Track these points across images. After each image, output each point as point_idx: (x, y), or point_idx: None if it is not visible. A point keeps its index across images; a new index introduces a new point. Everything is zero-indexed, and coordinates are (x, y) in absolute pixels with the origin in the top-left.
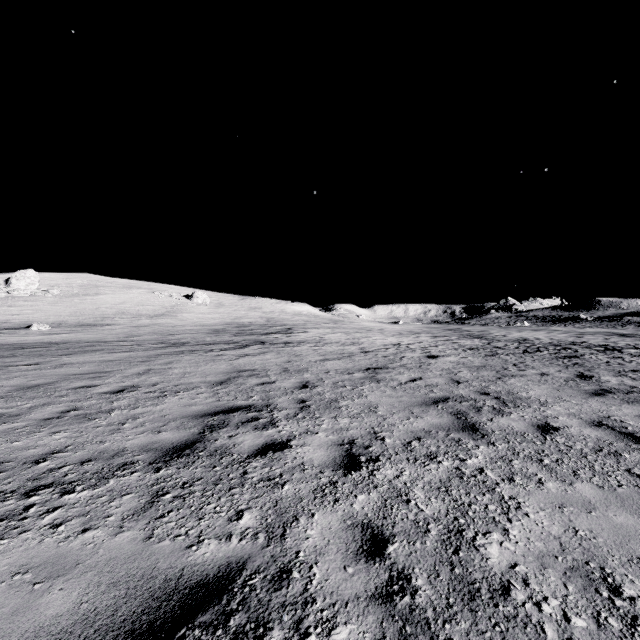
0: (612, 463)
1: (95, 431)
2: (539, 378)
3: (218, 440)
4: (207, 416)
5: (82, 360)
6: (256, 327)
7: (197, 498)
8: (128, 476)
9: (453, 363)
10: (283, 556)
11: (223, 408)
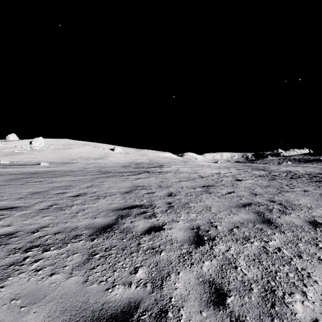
0: None
1: (63, 216)
2: (303, 193)
3: (125, 224)
4: (120, 210)
5: (61, 180)
6: (145, 164)
7: (113, 258)
8: (77, 242)
9: (251, 184)
10: (162, 300)
11: (128, 206)
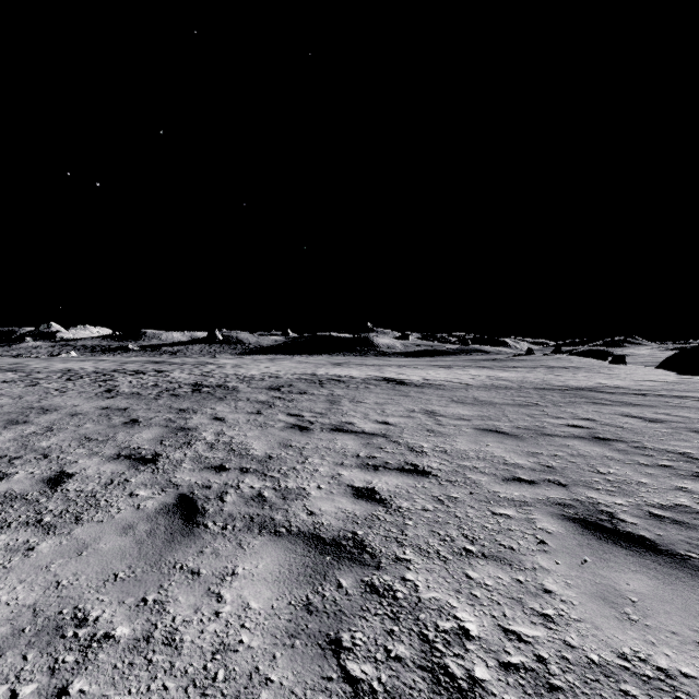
0: (104, 418)
1: None
2: (77, 395)
3: None
4: None
5: None
6: None
7: None
8: None
9: None
10: None
11: None
